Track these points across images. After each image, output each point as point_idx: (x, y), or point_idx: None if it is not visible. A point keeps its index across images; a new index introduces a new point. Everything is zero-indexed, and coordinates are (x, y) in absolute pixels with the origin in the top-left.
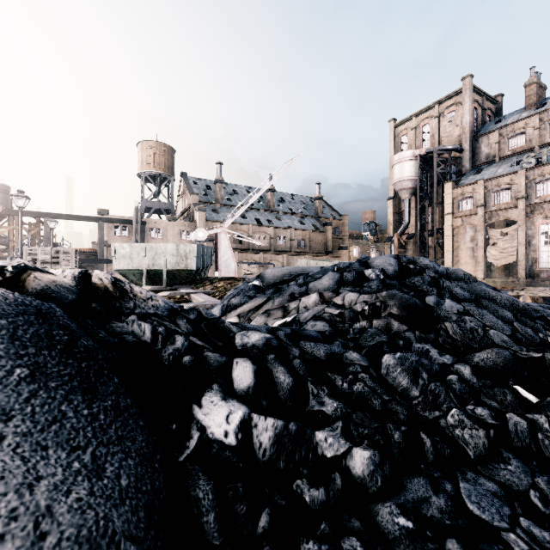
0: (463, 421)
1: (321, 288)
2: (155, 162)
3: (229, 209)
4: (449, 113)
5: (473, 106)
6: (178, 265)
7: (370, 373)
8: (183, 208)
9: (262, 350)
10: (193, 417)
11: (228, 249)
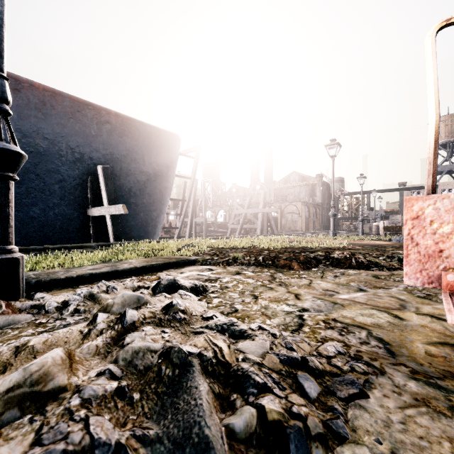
0: None
1: None
2: (447, 133)
3: None
4: None
5: None
6: None
7: None
8: None
9: None
10: None
11: None
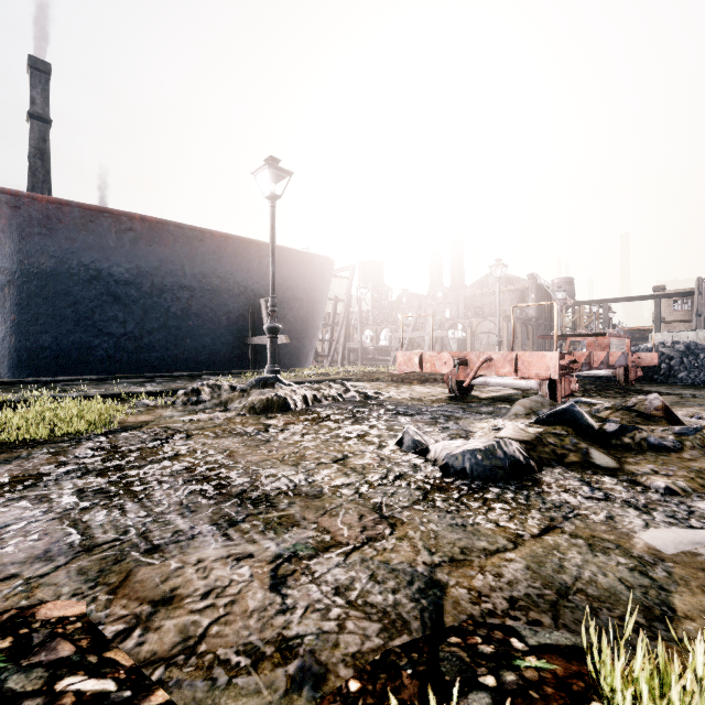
0: None
1: None
2: None
3: None
4: None
5: None
6: None
7: None
8: None
9: None
10: None
11: None
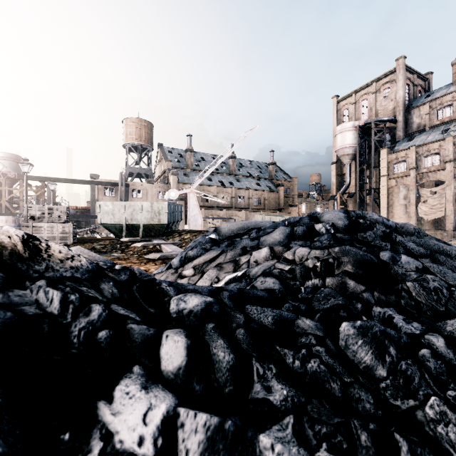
0: (446, 414)
1: (272, 242)
2: (137, 135)
3: (197, 173)
4: (385, 90)
5: (405, 83)
6: (152, 219)
7: (326, 345)
8: (160, 173)
9: (200, 317)
10: (97, 419)
11: (195, 206)
